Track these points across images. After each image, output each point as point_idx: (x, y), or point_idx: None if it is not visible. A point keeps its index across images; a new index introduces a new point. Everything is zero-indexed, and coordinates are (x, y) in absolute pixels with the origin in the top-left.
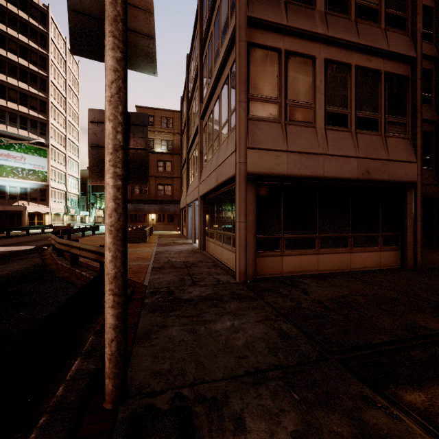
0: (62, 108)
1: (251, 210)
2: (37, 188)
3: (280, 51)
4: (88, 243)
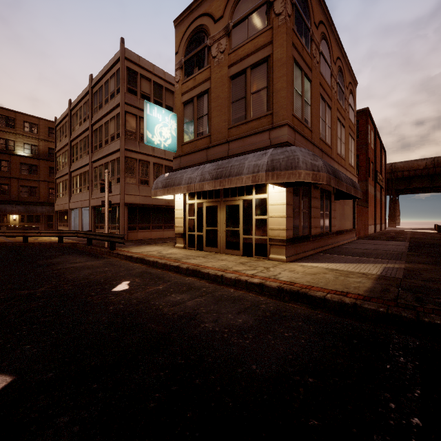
0: None
1: (126, 216)
2: None
3: (137, 159)
4: None
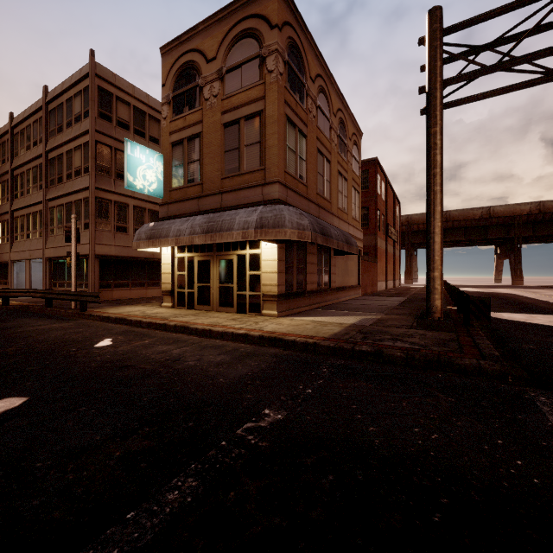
0: None
1: (97, 271)
2: None
3: (112, 201)
4: None
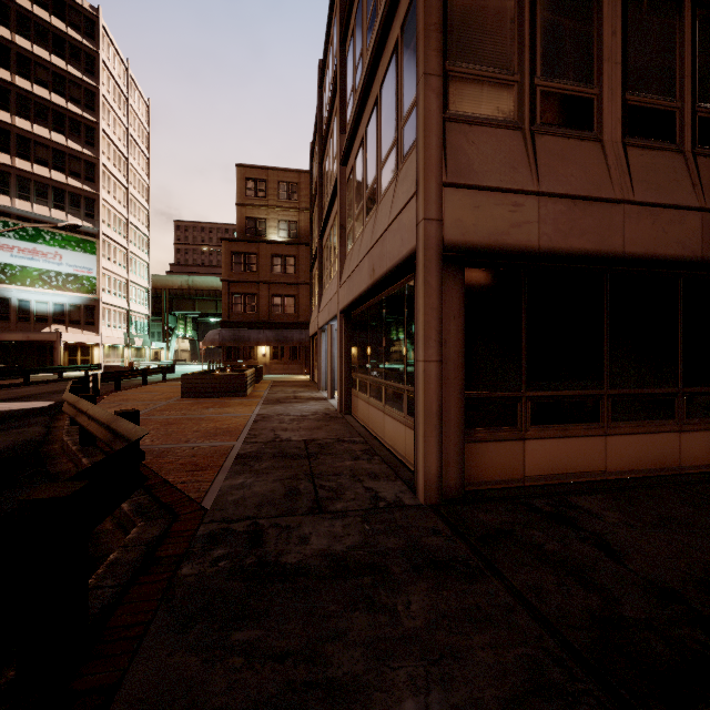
0: (121, 174)
1: (453, 334)
2: (80, 305)
3: None
4: (145, 398)
